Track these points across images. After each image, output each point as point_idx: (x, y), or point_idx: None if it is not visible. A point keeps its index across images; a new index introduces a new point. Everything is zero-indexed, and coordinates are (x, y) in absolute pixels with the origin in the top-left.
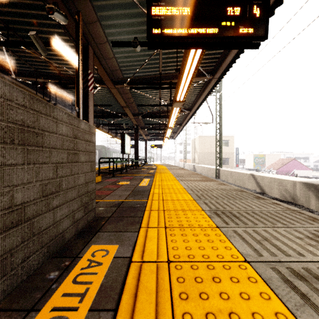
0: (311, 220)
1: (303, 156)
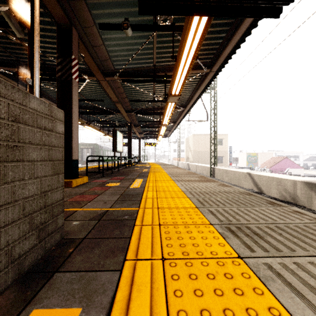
0: None
1: (294, 154)
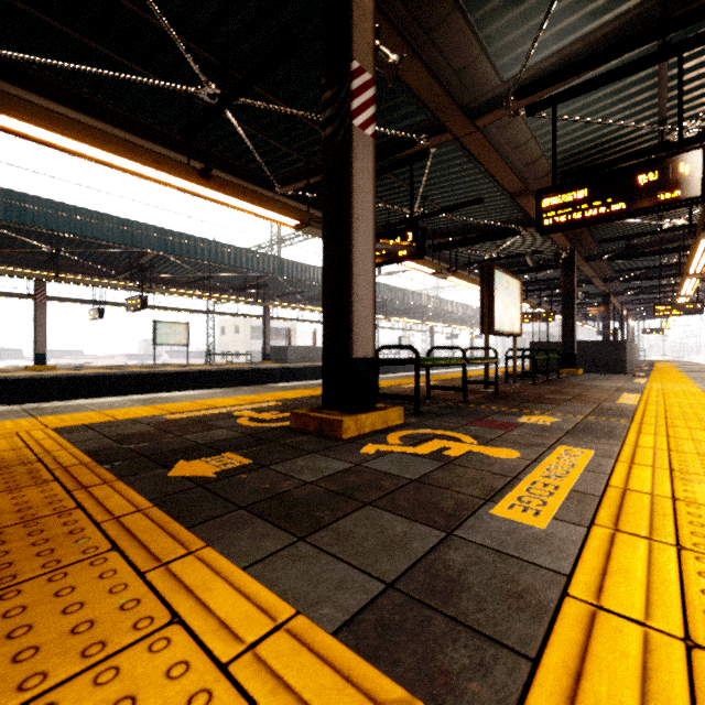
0: None
1: None
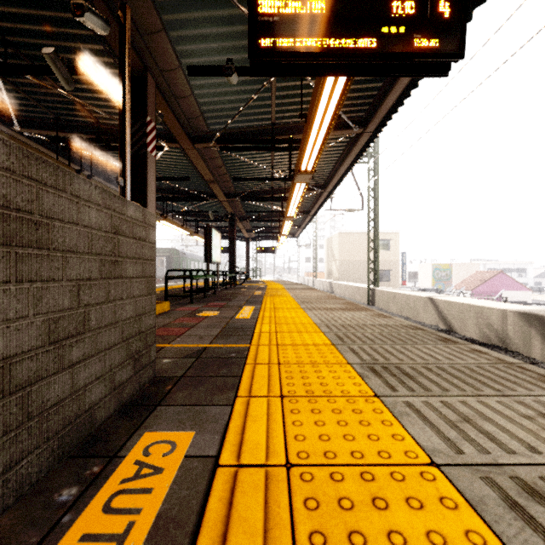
0: (543, 381)
1: (517, 266)
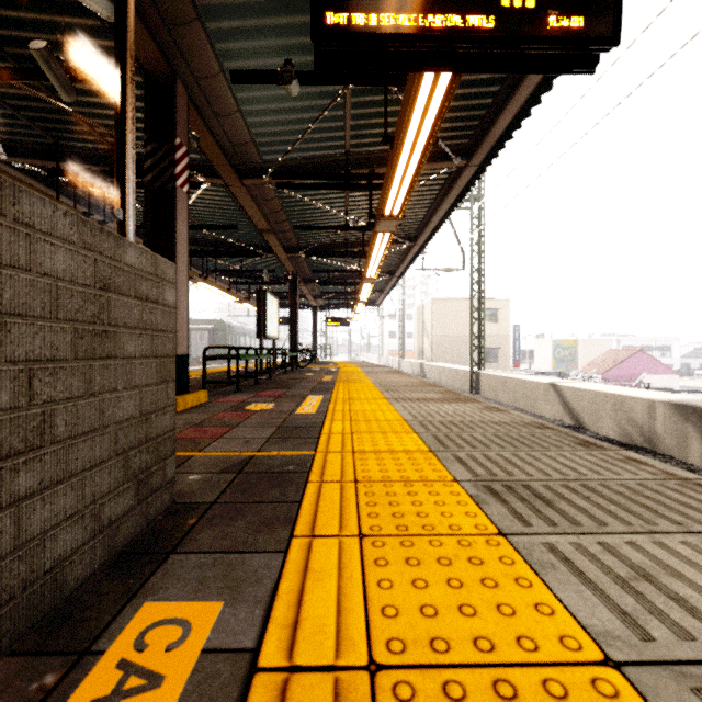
0: None
1: (659, 343)
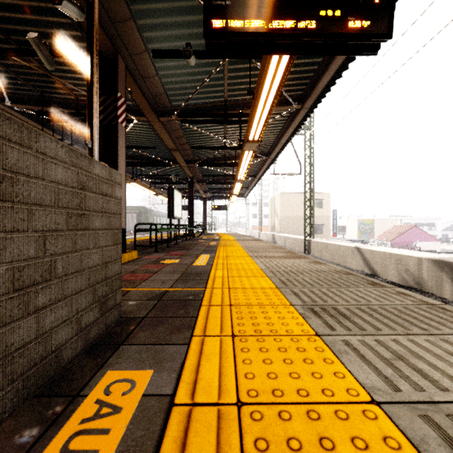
0: None
1: (427, 221)
